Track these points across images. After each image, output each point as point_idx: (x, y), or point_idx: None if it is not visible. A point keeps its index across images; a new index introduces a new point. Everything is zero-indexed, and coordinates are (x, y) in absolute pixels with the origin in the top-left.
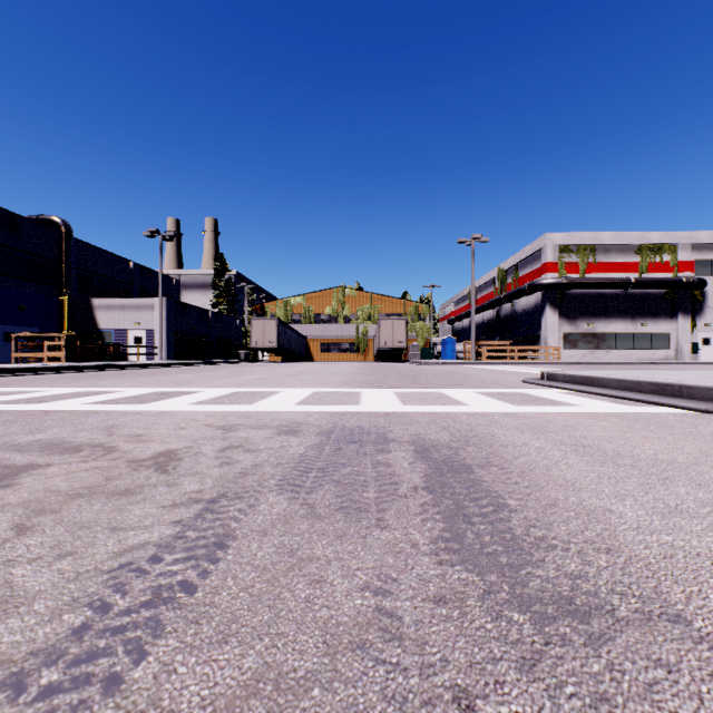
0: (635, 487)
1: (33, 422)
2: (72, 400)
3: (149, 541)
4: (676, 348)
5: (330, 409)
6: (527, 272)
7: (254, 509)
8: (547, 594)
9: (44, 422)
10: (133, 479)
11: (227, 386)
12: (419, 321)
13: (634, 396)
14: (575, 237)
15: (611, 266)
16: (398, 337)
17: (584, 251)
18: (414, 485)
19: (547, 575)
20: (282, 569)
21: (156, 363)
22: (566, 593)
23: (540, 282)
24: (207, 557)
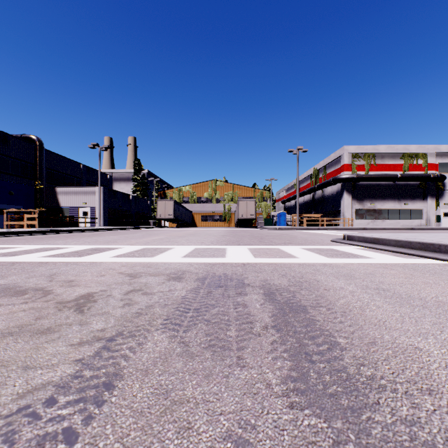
0: (431, 326)
1: (1, 271)
2: (34, 254)
3: (51, 381)
4: (426, 218)
5: (205, 260)
6: (332, 170)
7: (142, 347)
8: (390, 445)
9: (8, 271)
10: (55, 319)
11: (139, 243)
12: (263, 201)
13: (408, 251)
14: (362, 148)
15: (385, 167)
16: (250, 211)
17: (368, 157)
18: (265, 324)
19: (385, 421)
20: (156, 414)
21: (96, 228)
22: (407, 443)
23: (340, 177)
24: (95, 399)
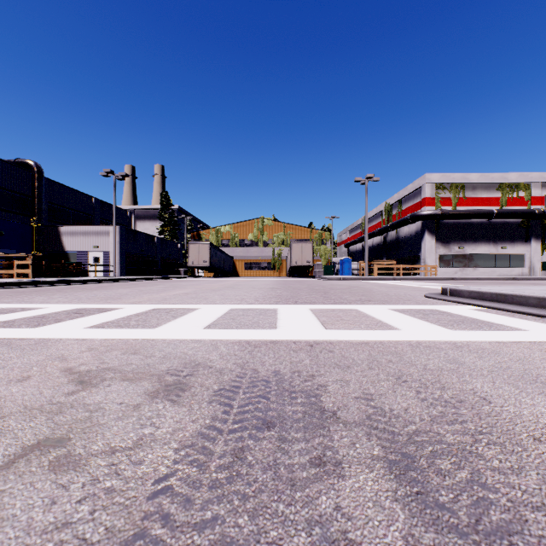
0: None
1: None
2: None
3: None
4: (530, 266)
5: (242, 336)
6: (409, 205)
7: None
8: None
9: None
10: None
11: (151, 301)
12: (322, 245)
13: None
14: (448, 177)
15: (477, 201)
16: (306, 257)
17: (455, 188)
18: None
19: None
20: None
21: (107, 279)
22: None
23: (421, 213)
24: None
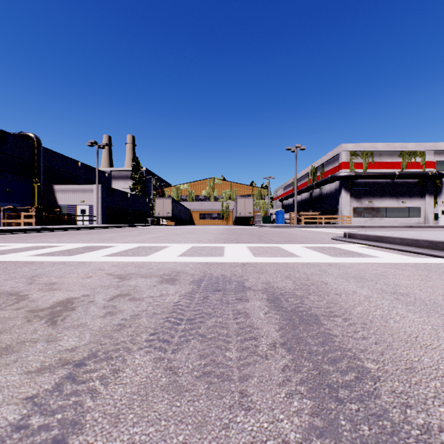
0: None
1: None
2: (23, 253)
3: None
4: (424, 216)
5: (202, 260)
6: (330, 168)
7: (117, 376)
8: None
9: None
10: (20, 333)
11: (135, 242)
12: (261, 199)
13: (415, 250)
14: (360, 146)
15: (383, 165)
16: (248, 209)
17: (366, 155)
18: (272, 340)
19: None
20: None
21: (93, 226)
22: None
23: (338, 175)
24: None
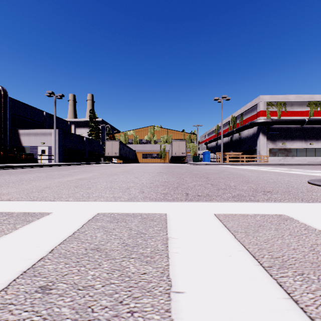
0: None
1: None
2: None
3: None
4: None
5: None
6: (248, 117)
7: None
8: None
9: None
10: None
11: (17, 193)
12: (191, 143)
13: None
14: (275, 98)
15: (294, 113)
16: (181, 150)
17: (280, 105)
18: None
19: None
20: None
21: (42, 164)
22: None
23: (257, 121)
24: None
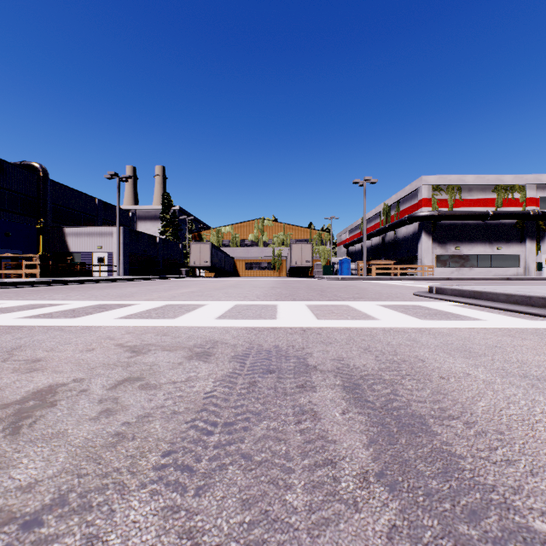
0: None
1: None
2: (12, 313)
3: None
4: (525, 266)
5: (248, 324)
6: (407, 207)
7: None
8: None
9: None
10: None
11: (162, 298)
12: (322, 245)
13: (529, 309)
14: (445, 179)
15: (473, 202)
16: (305, 257)
17: (452, 190)
18: (361, 467)
19: None
20: None
21: (112, 278)
22: None
23: (418, 214)
24: None
